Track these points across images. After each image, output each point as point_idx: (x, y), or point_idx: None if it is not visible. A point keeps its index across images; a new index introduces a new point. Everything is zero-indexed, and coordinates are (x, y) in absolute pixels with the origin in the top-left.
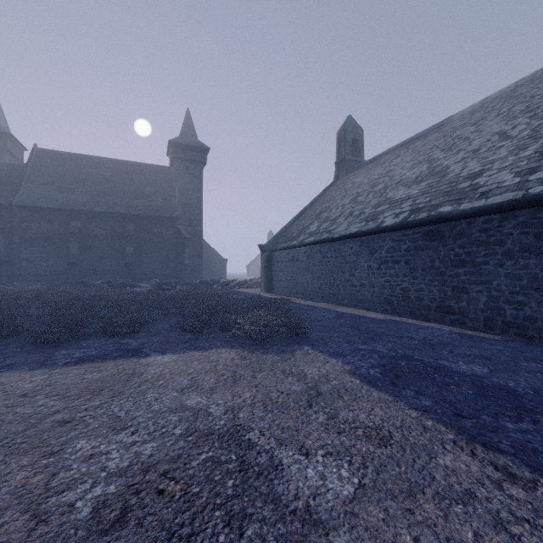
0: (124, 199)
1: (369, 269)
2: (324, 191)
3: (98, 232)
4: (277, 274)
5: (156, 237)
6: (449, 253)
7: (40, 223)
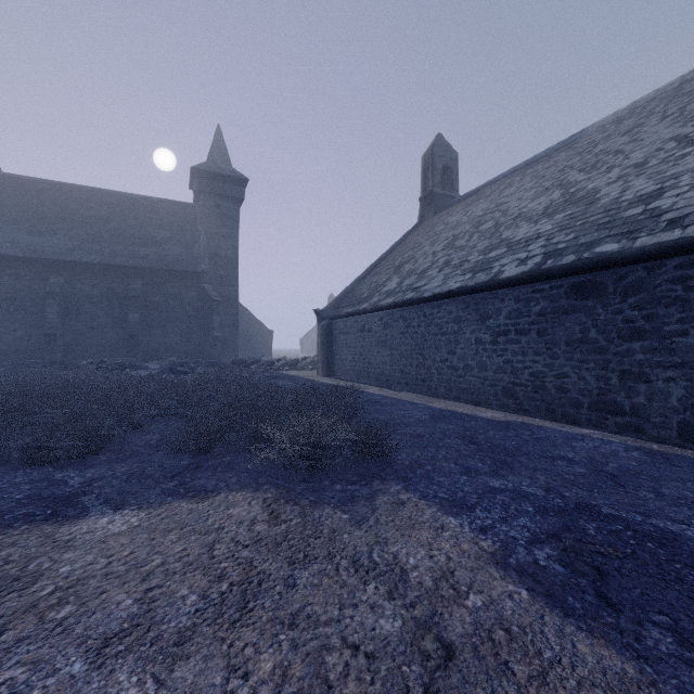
0: (127, 247)
1: (478, 343)
2: (405, 236)
3: (89, 292)
4: (341, 351)
5: (173, 300)
6: (614, 317)
7: (2, 278)
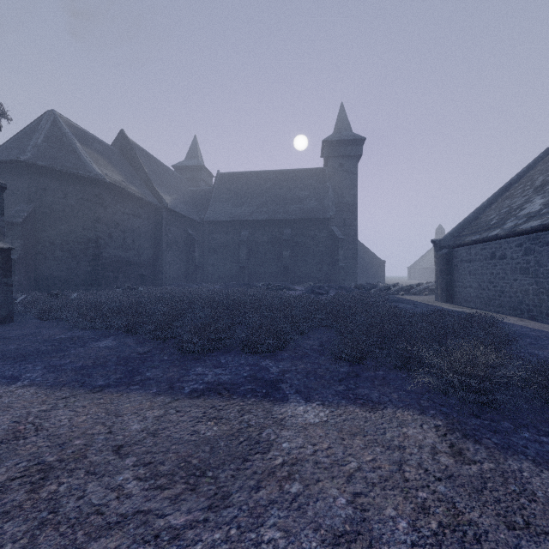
0: (282, 206)
1: None
2: (545, 152)
3: (261, 239)
4: (463, 278)
5: (310, 240)
6: None
7: (220, 234)
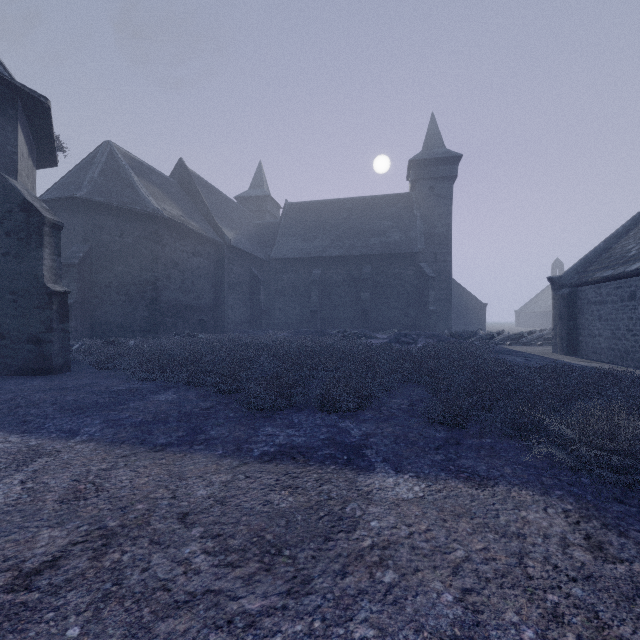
0: (360, 240)
1: None
2: None
3: (336, 278)
4: (590, 324)
5: (394, 280)
6: None
7: (289, 274)
